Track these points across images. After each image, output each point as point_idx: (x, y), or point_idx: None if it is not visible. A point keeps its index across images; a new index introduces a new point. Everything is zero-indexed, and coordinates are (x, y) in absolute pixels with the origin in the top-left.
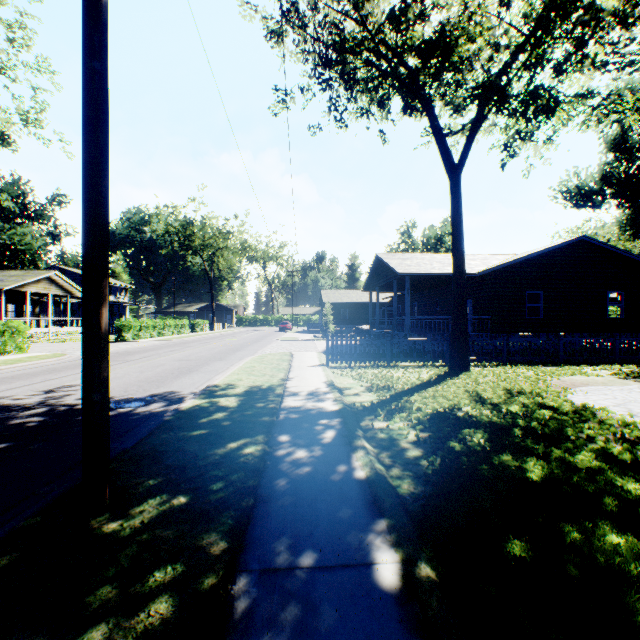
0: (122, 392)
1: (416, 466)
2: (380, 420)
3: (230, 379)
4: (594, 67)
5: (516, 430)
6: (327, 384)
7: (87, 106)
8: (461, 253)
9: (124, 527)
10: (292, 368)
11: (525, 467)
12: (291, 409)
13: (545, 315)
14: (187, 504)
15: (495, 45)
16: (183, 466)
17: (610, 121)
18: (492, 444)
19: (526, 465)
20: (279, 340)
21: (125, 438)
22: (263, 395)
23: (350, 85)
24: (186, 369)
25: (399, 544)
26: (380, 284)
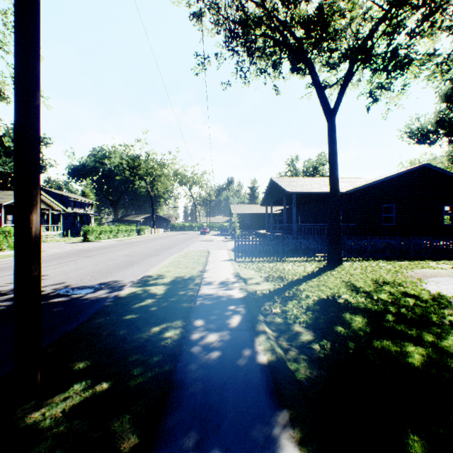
0: (78, 281)
1: (310, 350)
2: (277, 306)
3: (161, 271)
4: (441, 31)
5: (389, 316)
6: (234, 275)
7: (17, 32)
8: (336, 175)
9: (45, 417)
10: (208, 262)
11: (404, 352)
12: (206, 296)
13: (396, 222)
14: (108, 390)
15: (364, 14)
16: (111, 349)
17: (443, 79)
18: (372, 329)
19: (405, 350)
20: (200, 241)
21: (71, 321)
22: (185, 284)
23: (252, 51)
24: (129, 263)
25: (303, 442)
26: (273, 200)
